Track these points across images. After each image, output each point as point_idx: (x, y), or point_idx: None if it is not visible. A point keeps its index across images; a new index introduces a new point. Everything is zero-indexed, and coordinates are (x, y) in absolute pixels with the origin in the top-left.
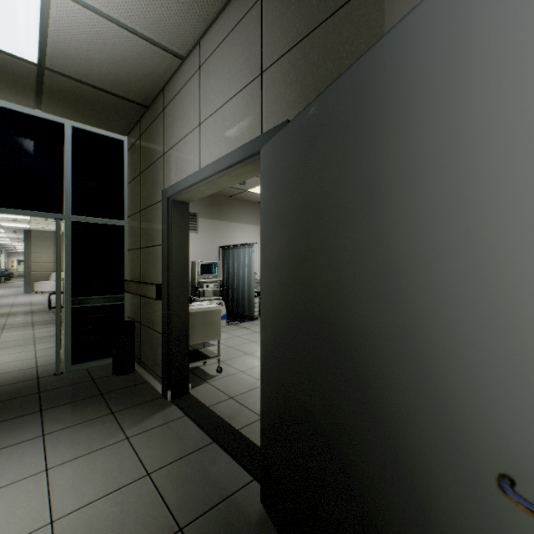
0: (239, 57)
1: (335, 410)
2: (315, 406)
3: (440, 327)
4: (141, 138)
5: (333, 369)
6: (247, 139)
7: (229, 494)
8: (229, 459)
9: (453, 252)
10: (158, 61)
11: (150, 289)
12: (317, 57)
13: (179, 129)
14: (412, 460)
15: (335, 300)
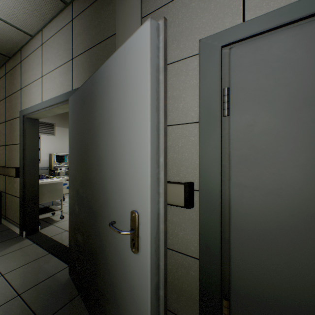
0: (62, 46)
1: (89, 217)
2: (84, 218)
3: (109, 178)
4: (6, 76)
5: (88, 200)
6: (66, 91)
7: (52, 275)
8: (56, 259)
9: (111, 152)
10: (14, 34)
11: (12, 171)
12: (95, 59)
13: (31, 76)
14: (104, 227)
15: (89, 171)
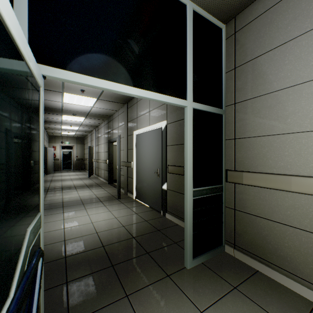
0: None
1: None
2: None
3: None
4: None
5: None
6: None
7: None
8: None
9: None
10: None
11: None
12: None
13: None
14: None
15: None
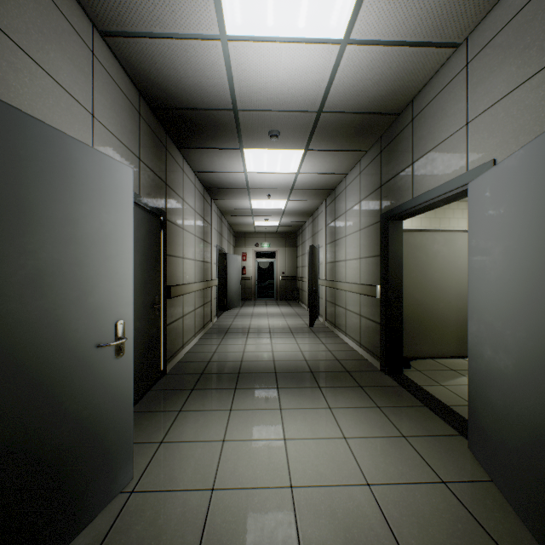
0: None
1: None
2: None
3: (71, 301)
4: None
5: None
6: None
7: None
8: None
9: (76, 266)
10: None
11: None
12: None
13: None
14: (56, 380)
15: None
